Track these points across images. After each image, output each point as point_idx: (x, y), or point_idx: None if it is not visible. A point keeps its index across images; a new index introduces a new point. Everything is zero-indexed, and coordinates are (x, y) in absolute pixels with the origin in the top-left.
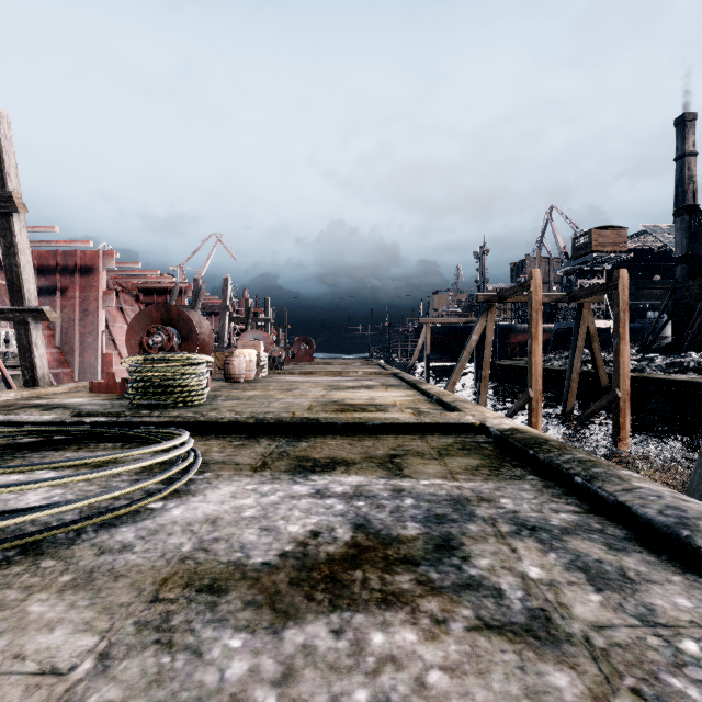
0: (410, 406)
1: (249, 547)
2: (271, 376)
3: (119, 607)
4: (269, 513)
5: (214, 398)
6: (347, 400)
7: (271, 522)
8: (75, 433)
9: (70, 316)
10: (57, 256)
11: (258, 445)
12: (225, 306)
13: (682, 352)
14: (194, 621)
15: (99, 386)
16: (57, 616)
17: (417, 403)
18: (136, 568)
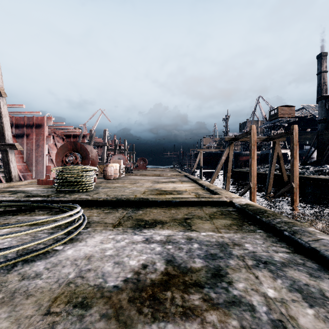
0: (194, 191)
1: (107, 275)
2: (126, 176)
3: (24, 318)
4: (120, 253)
5: (97, 187)
6: (162, 188)
7: (120, 258)
8: (23, 206)
9: (31, 148)
10: (24, 119)
11: (117, 212)
12: (104, 143)
13: (322, 165)
14: None
15: (42, 181)
16: None
17: (197, 190)
18: (40, 290)
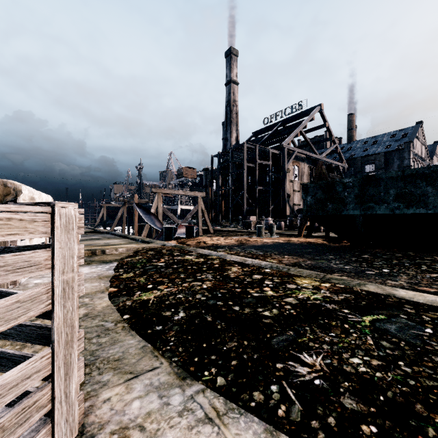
0: None
1: None
2: None
3: None
4: None
5: None
6: None
7: None
8: None
9: None
10: None
11: None
12: None
13: None
14: None
15: None
16: None
17: None
18: None
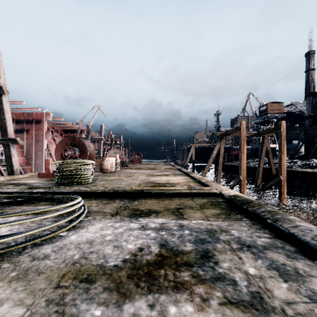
0: (186, 184)
1: (107, 257)
2: (122, 170)
3: (38, 290)
4: (118, 238)
5: (95, 180)
6: (156, 181)
7: (119, 243)
8: (27, 197)
9: (30, 142)
10: (24, 115)
11: (114, 203)
12: (101, 138)
13: (309, 159)
14: (77, 299)
15: (42, 174)
16: (6, 296)
17: (189, 182)
18: (50, 268)
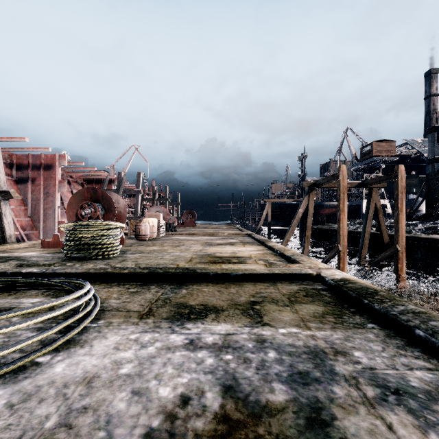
0: (262, 258)
1: (115, 422)
2: (167, 236)
3: None
4: (144, 370)
5: (125, 252)
6: (217, 254)
7: (144, 383)
8: (7, 283)
9: (37, 197)
10: (29, 157)
11: (148, 292)
12: (138, 190)
13: (433, 220)
14: None
15: (48, 243)
16: None
17: (266, 255)
18: None
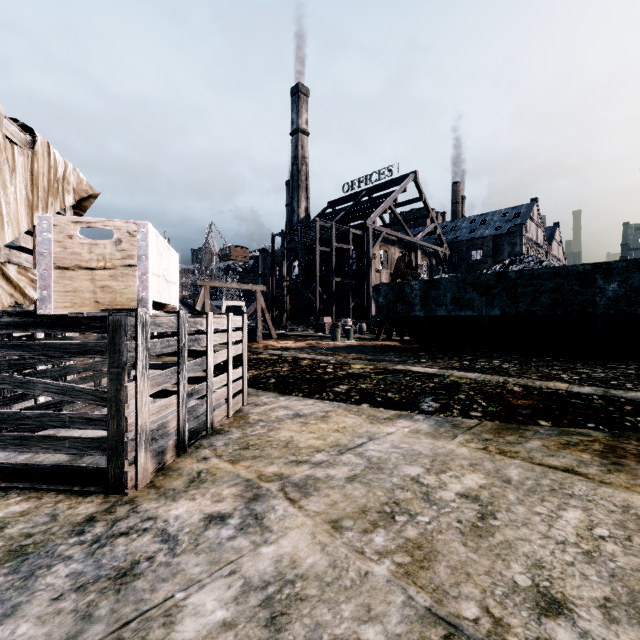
0: None
1: None
2: None
3: None
4: None
5: None
6: None
7: None
8: None
9: None
10: None
11: None
12: None
13: None
14: None
15: None
16: None
17: None
18: None
